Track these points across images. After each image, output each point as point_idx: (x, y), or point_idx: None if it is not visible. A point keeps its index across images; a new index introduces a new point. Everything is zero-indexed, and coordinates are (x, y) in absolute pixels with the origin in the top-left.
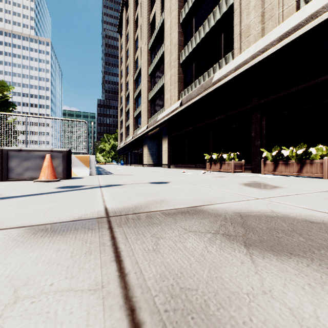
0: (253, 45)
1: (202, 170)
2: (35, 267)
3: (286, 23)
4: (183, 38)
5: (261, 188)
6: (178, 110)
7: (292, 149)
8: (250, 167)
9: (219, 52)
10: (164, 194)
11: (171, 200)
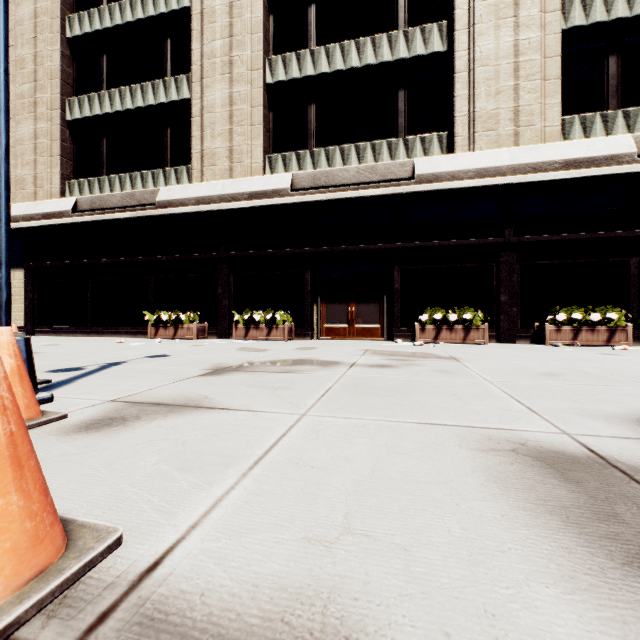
0: (221, 182)
1: (132, 337)
2: (246, 375)
3: (255, 180)
4: (73, 71)
5: (258, 351)
6: (70, 220)
7: (262, 314)
8: (216, 332)
9: (162, 152)
10: (206, 361)
11: (225, 362)
